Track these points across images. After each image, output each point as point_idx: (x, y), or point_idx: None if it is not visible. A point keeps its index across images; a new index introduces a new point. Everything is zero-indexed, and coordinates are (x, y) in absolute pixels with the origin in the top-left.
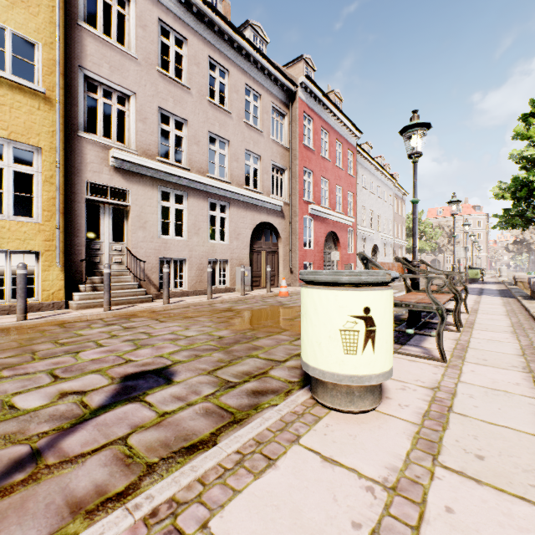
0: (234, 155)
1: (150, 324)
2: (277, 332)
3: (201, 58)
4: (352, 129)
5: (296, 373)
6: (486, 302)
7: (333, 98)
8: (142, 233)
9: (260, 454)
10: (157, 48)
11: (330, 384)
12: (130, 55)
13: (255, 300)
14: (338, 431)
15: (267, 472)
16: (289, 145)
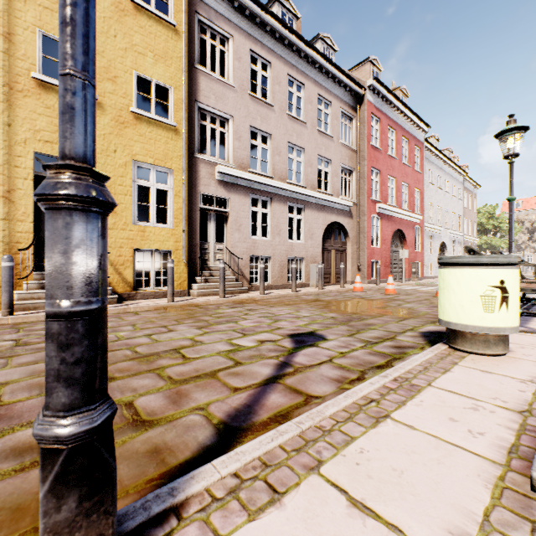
0: (308, 161)
1: (265, 308)
2: (378, 315)
3: (282, 77)
4: (419, 124)
5: (419, 339)
6: None
7: (399, 94)
8: (238, 235)
9: (436, 367)
10: (248, 75)
11: (469, 335)
12: (229, 85)
13: (333, 294)
14: (482, 362)
15: (447, 373)
16: (357, 147)
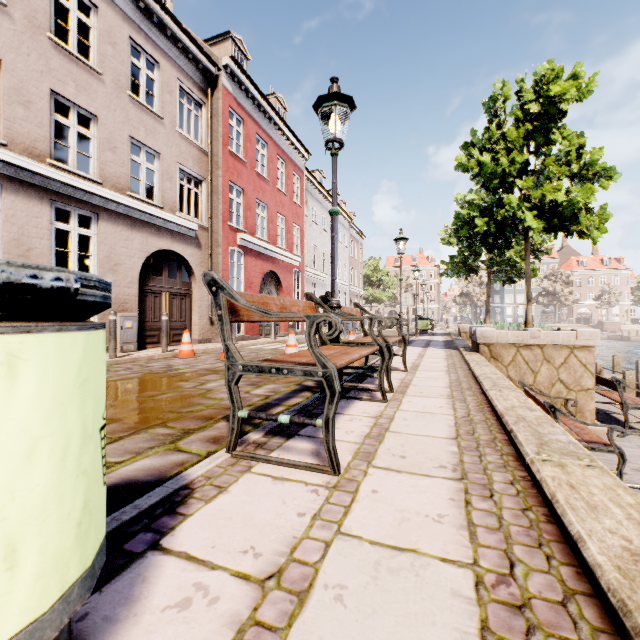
0: (108, 140)
1: None
2: None
3: None
4: (298, 146)
5: None
6: (430, 355)
7: (275, 103)
8: None
9: None
10: None
11: None
12: None
13: (131, 365)
14: None
15: None
16: (208, 148)
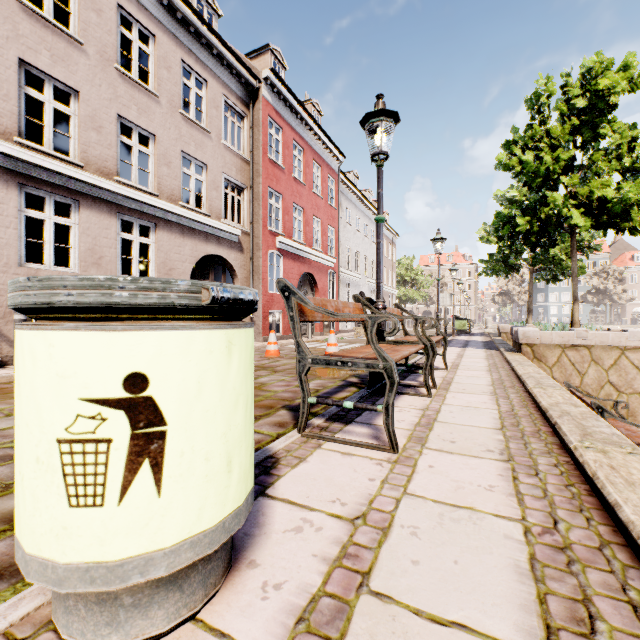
0: (164, 156)
1: None
2: None
3: (106, 3)
4: (333, 150)
5: None
6: (470, 355)
7: (311, 109)
8: None
9: None
10: None
11: None
12: None
13: None
14: None
15: None
16: (250, 157)
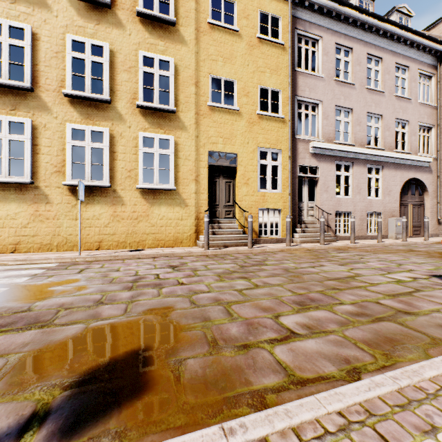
0: (386, 125)
1: (370, 254)
2: None
3: (362, 57)
4: None
5: None
6: None
7: None
8: (325, 195)
9: None
10: (334, 65)
11: None
12: (319, 77)
13: (421, 245)
14: None
15: None
16: (437, 104)
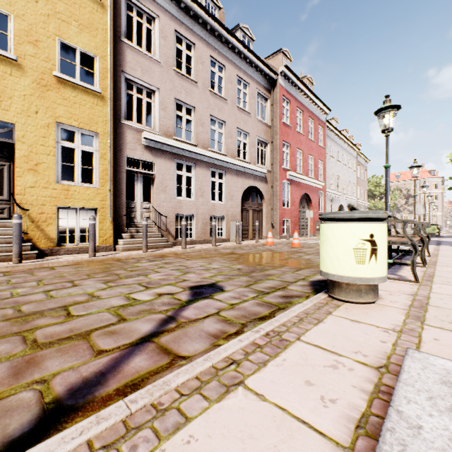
0: (229, 133)
1: (181, 261)
2: (279, 266)
3: (205, 57)
4: (322, 107)
5: (307, 288)
6: (445, 249)
7: (306, 82)
8: (163, 195)
9: (311, 317)
10: (174, 53)
11: (344, 285)
12: (155, 60)
13: (248, 247)
14: (354, 311)
15: (320, 324)
16: (271, 123)
